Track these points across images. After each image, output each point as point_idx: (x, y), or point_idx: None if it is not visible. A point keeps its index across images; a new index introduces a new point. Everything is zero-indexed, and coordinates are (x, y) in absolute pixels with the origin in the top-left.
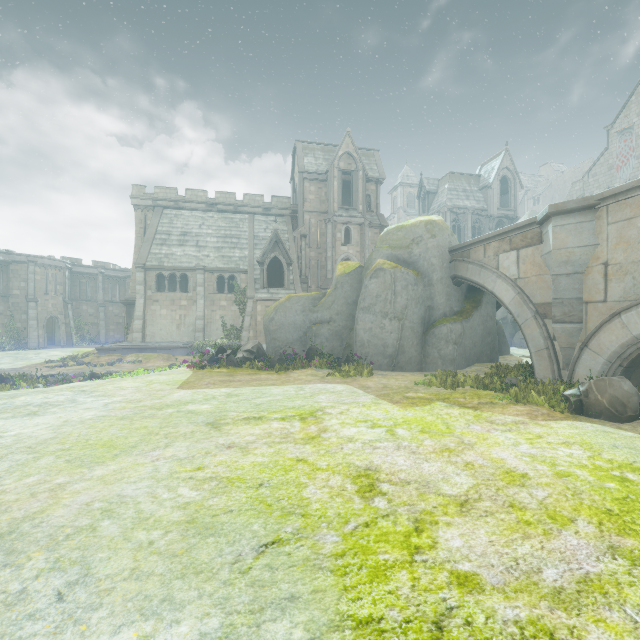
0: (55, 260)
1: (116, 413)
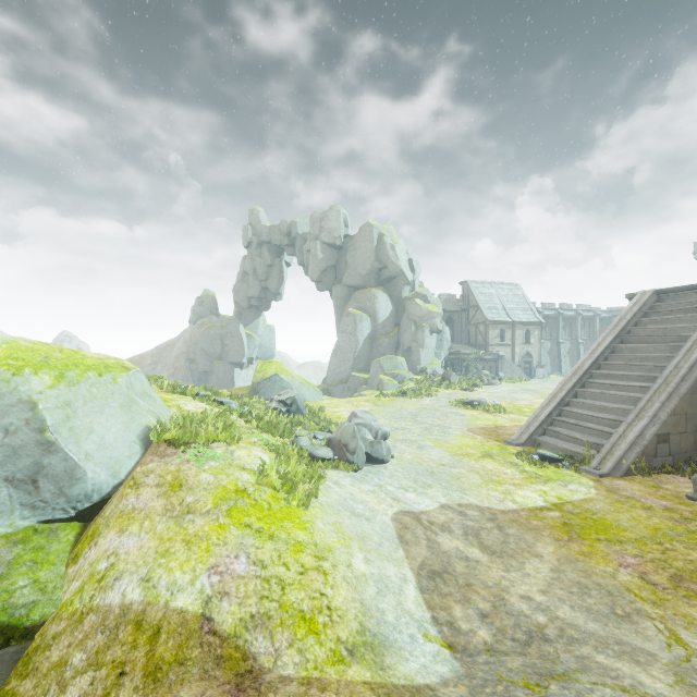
0: None
1: None
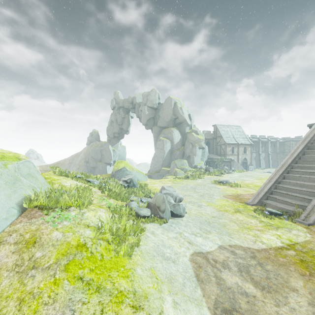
0: (299, 138)
1: (269, 175)
